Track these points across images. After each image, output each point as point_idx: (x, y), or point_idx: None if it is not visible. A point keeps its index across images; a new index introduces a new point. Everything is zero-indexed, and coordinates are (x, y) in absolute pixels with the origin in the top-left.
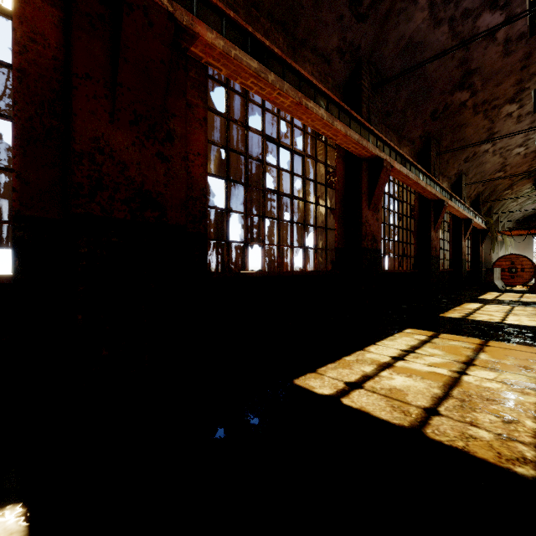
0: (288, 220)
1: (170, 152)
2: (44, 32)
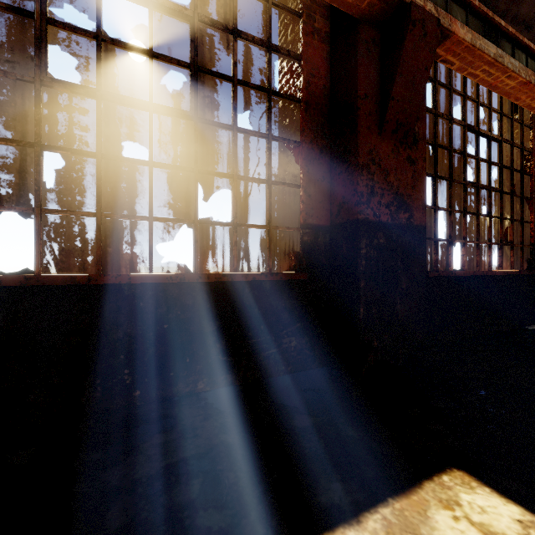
0: (486, 214)
1: (415, 154)
2: (318, 66)
